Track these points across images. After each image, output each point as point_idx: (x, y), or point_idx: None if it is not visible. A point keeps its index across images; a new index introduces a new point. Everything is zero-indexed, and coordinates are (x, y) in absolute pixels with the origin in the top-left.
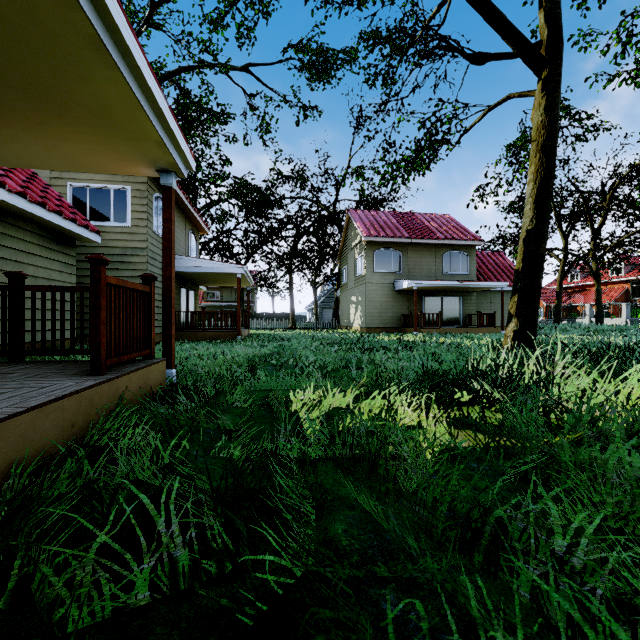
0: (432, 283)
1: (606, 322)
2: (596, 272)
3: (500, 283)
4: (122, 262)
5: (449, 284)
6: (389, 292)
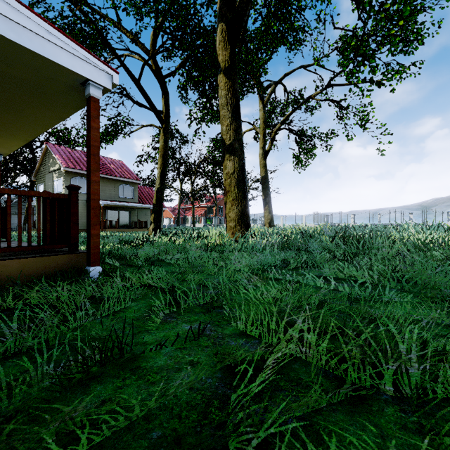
0: (113, 203)
1: (197, 225)
2: (193, 202)
3: (150, 205)
4: None
5: (123, 204)
6: (83, 206)
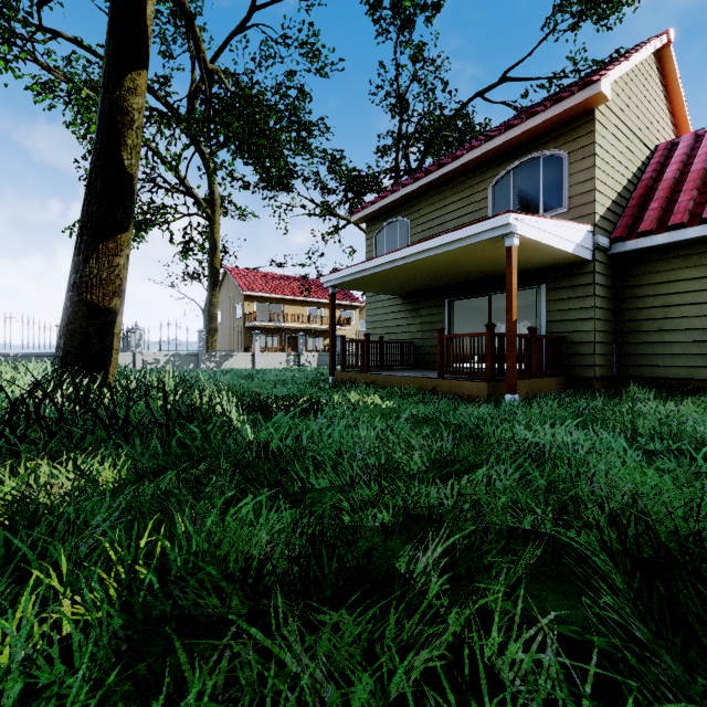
0: None
1: None
2: None
3: None
4: None
5: None
6: None
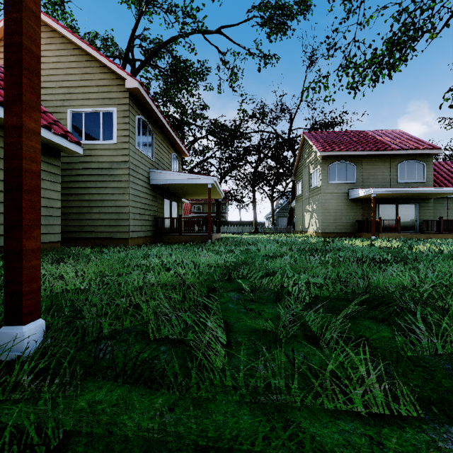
0: (391, 190)
1: None
2: None
3: None
4: (109, 175)
5: (410, 190)
6: (343, 200)
